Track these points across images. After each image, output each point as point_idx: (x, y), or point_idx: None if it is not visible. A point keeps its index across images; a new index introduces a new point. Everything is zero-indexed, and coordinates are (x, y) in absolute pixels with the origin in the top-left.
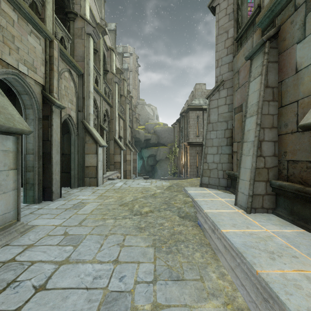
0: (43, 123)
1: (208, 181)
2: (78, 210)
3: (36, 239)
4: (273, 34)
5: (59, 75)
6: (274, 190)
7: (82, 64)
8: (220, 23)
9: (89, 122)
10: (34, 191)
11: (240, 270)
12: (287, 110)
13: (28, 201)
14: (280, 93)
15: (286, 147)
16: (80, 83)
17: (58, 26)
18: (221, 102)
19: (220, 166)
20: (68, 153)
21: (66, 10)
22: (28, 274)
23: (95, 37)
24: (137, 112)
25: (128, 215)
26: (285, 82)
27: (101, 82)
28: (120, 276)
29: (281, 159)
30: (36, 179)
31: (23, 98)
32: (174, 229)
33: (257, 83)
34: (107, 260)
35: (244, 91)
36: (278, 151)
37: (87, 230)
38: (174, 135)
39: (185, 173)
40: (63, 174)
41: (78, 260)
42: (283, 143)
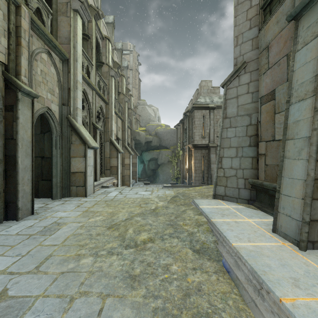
0: (6, 116)
1: (224, 191)
2: (47, 238)
3: None
4: None
5: (29, 53)
6: None
7: (68, 47)
8: None
9: (76, 119)
10: None
11: None
12: None
13: None
14: None
15: None
16: (65, 71)
17: None
18: (242, 90)
19: (240, 173)
20: (50, 156)
21: None
22: None
23: (83, 16)
24: (138, 113)
25: (117, 247)
26: None
27: (94, 74)
28: None
29: None
30: None
31: None
32: (187, 279)
33: (313, 49)
34: None
35: (277, 72)
36: None
37: (43, 284)
38: (177, 137)
39: (189, 178)
40: (44, 182)
41: None
42: None
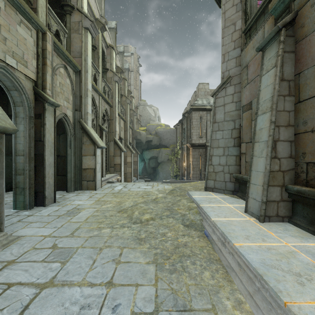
0: (35, 122)
1: (213, 184)
2: (72, 217)
3: (19, 254)
4: (290, 20)
5: (52, 70)
6: (291, 196)
7: (80, 60)
8: (226, 15)
9: (87, 122)
10: (24, 196)
11: (261, 297)
12: (306, 105)
13: (18, 207)
14: (297, 87)
15: (306, 147)
16: (77, 81)
17: (52, 19)
18: (228, 99)
19: (226, 169)
20: (64, 154)
21: (62, 3)
22: (1, 302)
23: (93, 32)
24: (139, 113)
25: (127, 223)
26: (303, 74)
27: (100, 80)
28: (113, 304)
29: (298, 161)
30: (27, 182)
31: (12, 95)
32: (178, 240)
33: (271, 76)
34: (99, 282)
35: (253, 87)
36: (295, 152)
37: (79, 242)
38: (176, 136)
39: (188, 176)
40: (59, 177)
41: (65, 281)
42: (301, 143)
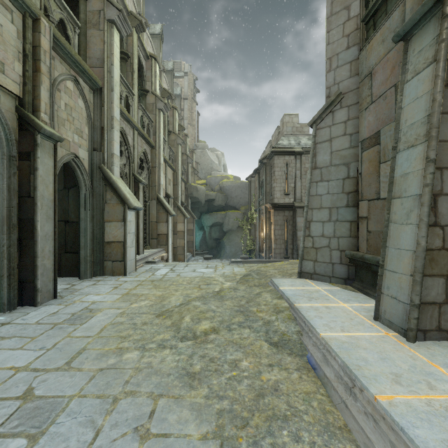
0: (21, 166)
1: (313, 267)
2: (77, 328)
3: None
4: None
5: (51, 82)
6: None
7: (100, 71)
8: None
9: (112, 169)
10: (0, 290)
11: None
12: None
13: None
14: None
15: None
16: (97, 104)
17: (53, 0)
18: (337, 131)
19: (335, 242)
20: (76, 220)
21: None
22: None
23: (122, 28)
24: (195, 160)
25: (170, 339)
26: None
27: (135, 106)
28: None
29: None
30: (4, 266)
31: None
32: (261, 377)
33: (425, 81)
34: None
35: (383, 107)
36: None
37: (77, 382)
38: (250, 193)
39: (267, 251)
40: (68, 256)
41: None
42: None
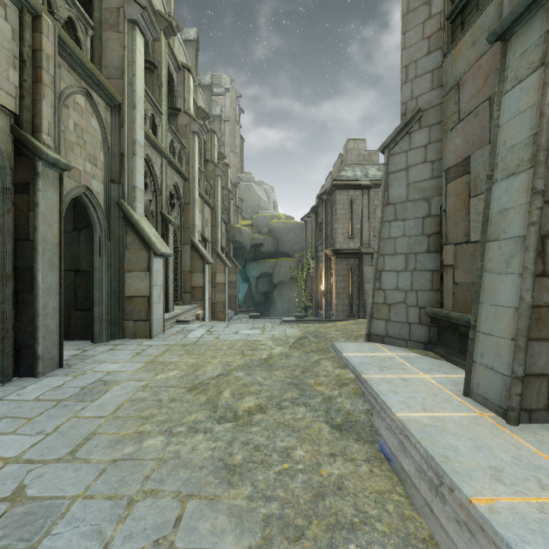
0: (17, 201)
1: (384, 328)
2: (87, 405)
3: None
4: None
5: (56, 95)
6: None
7: (120, 84)
8: None
9: (134, 205)
10: None
11: None
12: None
13: None
14: None
15: None
16: (115, 124)
17: None
18: (416, 157)
19: (412, 297)
20: (89, 269)
21: None
22: None
23: (146, 30)
24: (239, 195)
25: (204, 421)
26: None
27: (163, 128)
28: None
29: None
30: None
31: None
32: (320, 471)
33: (530, 91)
34: None
35: (474, 127)
36: None
37: (83, 478)
38: (306, 237)
39: (327, 308)
40: (79, 314)
41: None
42: None
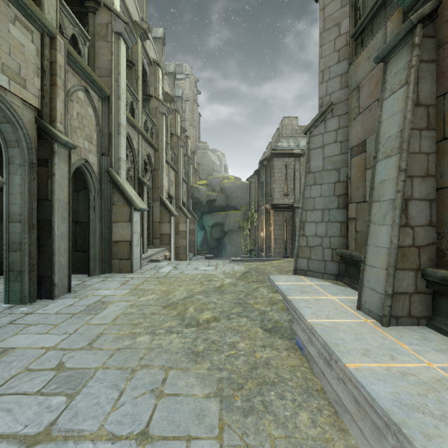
0: (39, 172)
1: (307, 265)
2: (93, 317)
3: (1, 380)
4: (430, 11)
5: (66, 94)
6: (431, 286)
7: (108, 81)
8: (327, 12)
9: (119, 172)
10: (22, 284)
11: None
12: None
13: (13, 300)
14: (441, 115)
15: None
16: (105, 111)
17: (67, 17)
18: (329, 138)
19: (327, 241)
20: (86, 220)
21: None
22: None
23: (128, 40)
24: (197, 160)
25: (176, 326)
26: None
27: (139, 112)
28: None
29: (443, 230)
30: (26, 263)
31: (3, 130)
32: (255, 355)
33: (399, 100)
34: (126, 433)
35: (368, 118)
36: (436, 217)
37: (100, 358)
38: (250, 194)
39: (267, 251)
40: (78, 254)
41: (70, 431)
42: (447, 202)
